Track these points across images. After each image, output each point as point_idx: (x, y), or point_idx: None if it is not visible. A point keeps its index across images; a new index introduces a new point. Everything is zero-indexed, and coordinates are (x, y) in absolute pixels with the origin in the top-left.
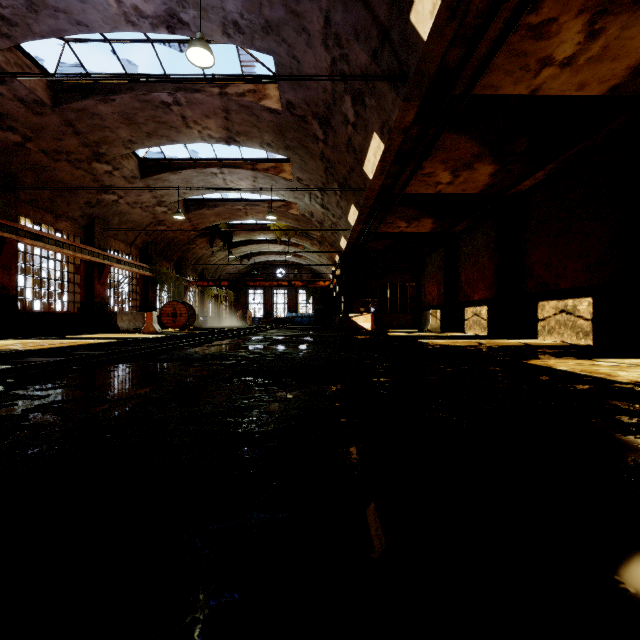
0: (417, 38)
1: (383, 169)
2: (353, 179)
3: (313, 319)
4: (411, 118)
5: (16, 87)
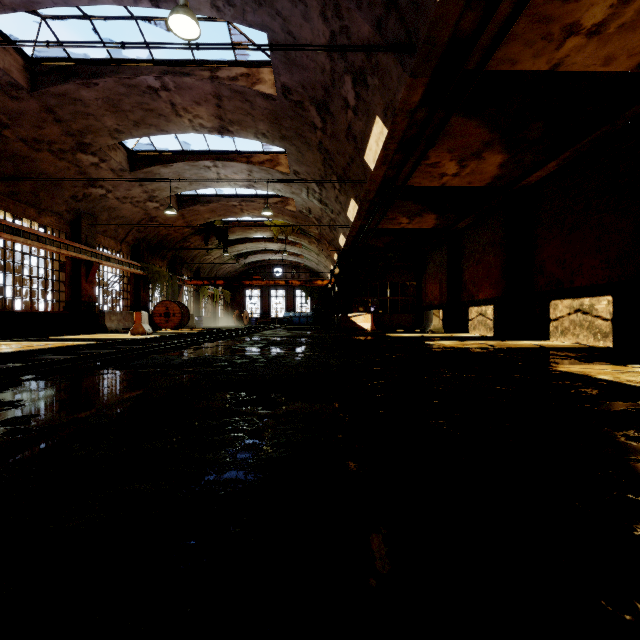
0: None
1: (386, 158)
2: (353, 171)
3: (311, 319)
4: (418, 98)
5: None
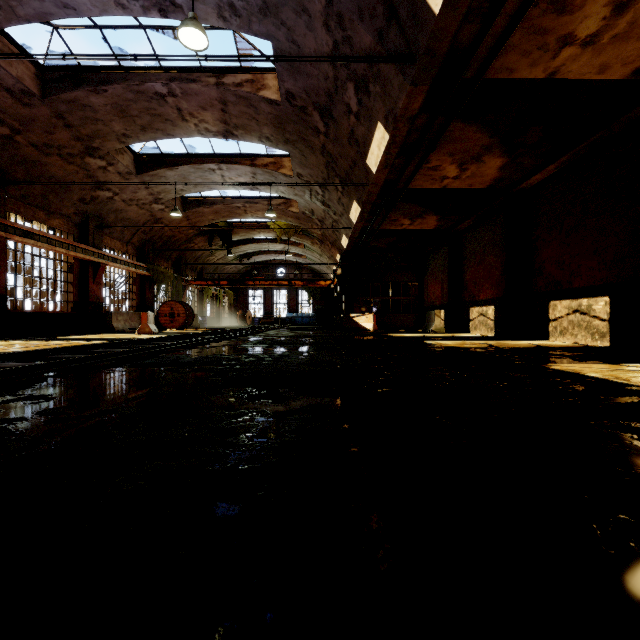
0: (428, 12)
1: (387, 162)
2: (355, 174)
3: (314, 319)
4: (418, 105)
5: (2, 76)
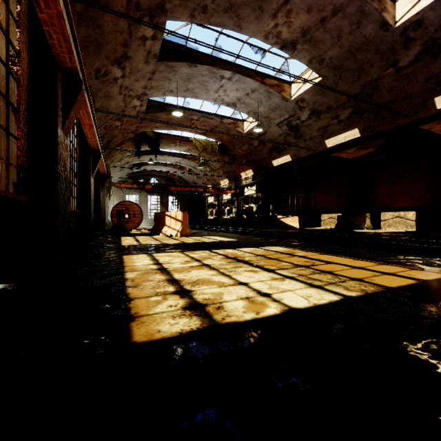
0: None
1: None
2: (394, 107)
3: None
4: None
5: None
